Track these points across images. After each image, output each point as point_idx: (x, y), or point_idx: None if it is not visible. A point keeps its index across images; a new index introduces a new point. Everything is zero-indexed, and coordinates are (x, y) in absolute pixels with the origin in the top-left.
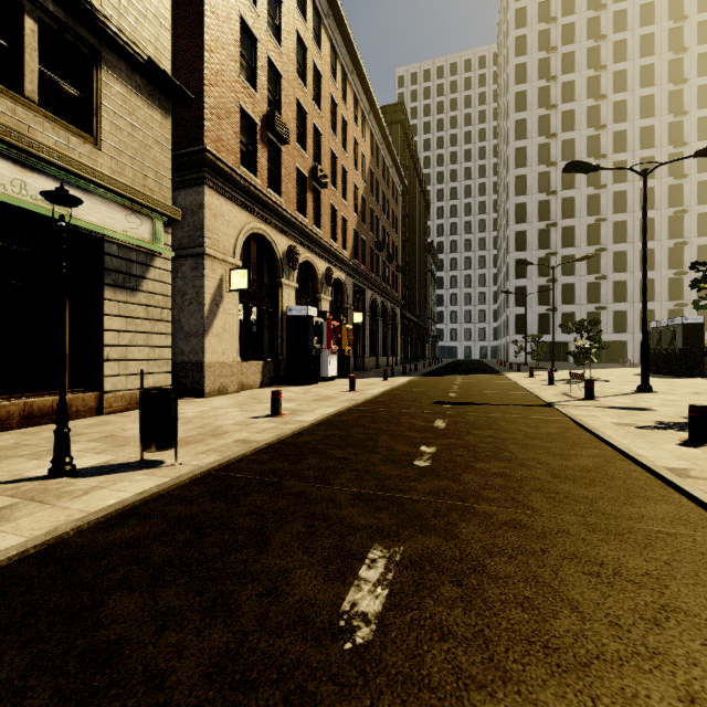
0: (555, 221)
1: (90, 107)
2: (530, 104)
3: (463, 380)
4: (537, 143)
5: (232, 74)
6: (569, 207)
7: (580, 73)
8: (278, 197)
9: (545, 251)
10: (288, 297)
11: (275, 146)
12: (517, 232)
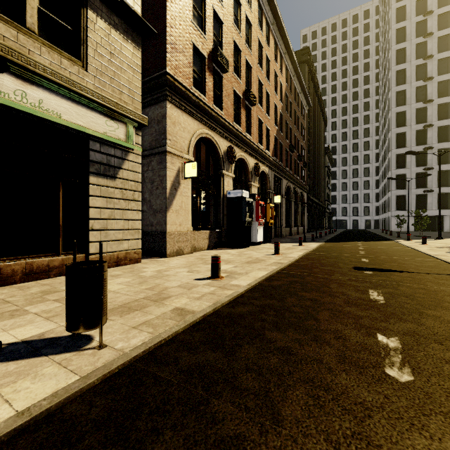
0: (431, 123)
1: (79, 39)
2: (409, 36)
3: (364, 246)
4: (415, 64)
5: (187, 20)
6: (444, 110)
7: None
8: (220, 111)
9: (422, 146)
10: (228, 184)
11: (218, 74)
12: (398, 134)
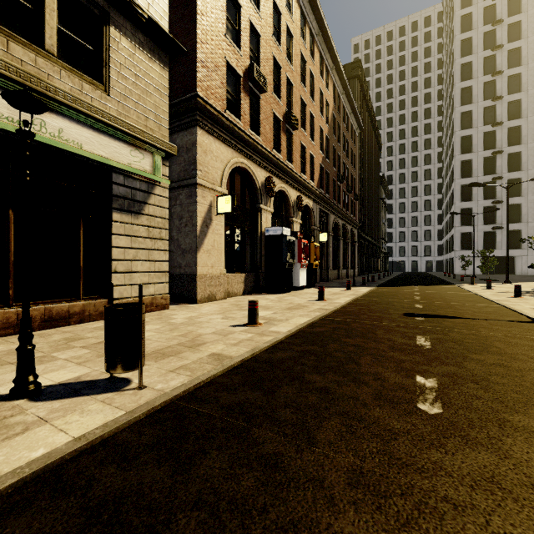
0: (500, 149)
1: (101, 60)
2: (476, 48)
3: (421, 291)
4: (482, 81)
5: (219, 34)
6: (515, 135)
7: (527, 13)
8: (258, 137)
9: (490, 176)
10: (266, 220)
11: (255, 95)
12: (463, 161)
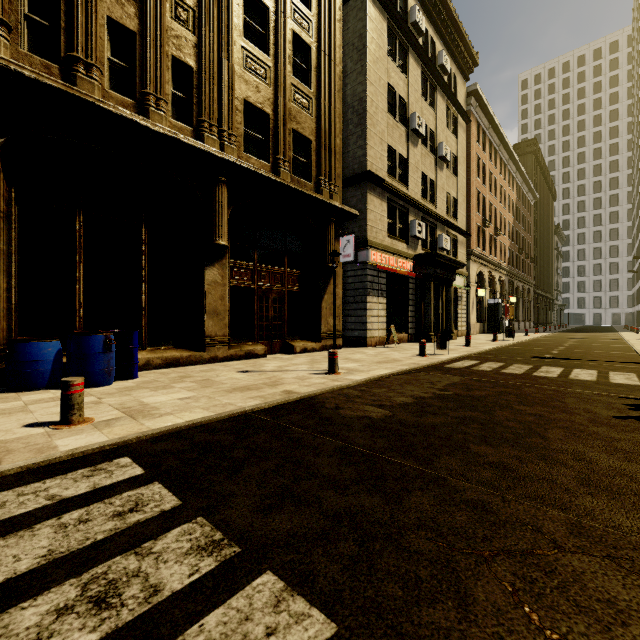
0: None
1: (455, 252)
2: None
3: (585, 334)
4: None
5: (475, 214)
6: None
7: None
8: (485, 252)
9: None
10: (487, 294)
11: (483, 230)
12: None
